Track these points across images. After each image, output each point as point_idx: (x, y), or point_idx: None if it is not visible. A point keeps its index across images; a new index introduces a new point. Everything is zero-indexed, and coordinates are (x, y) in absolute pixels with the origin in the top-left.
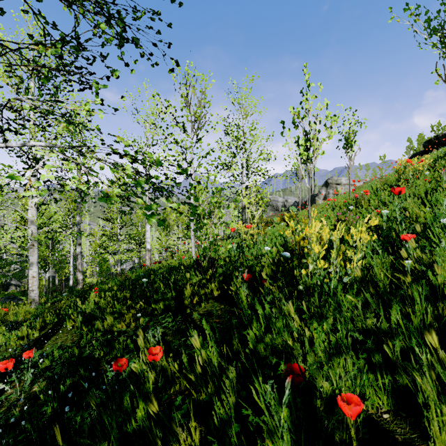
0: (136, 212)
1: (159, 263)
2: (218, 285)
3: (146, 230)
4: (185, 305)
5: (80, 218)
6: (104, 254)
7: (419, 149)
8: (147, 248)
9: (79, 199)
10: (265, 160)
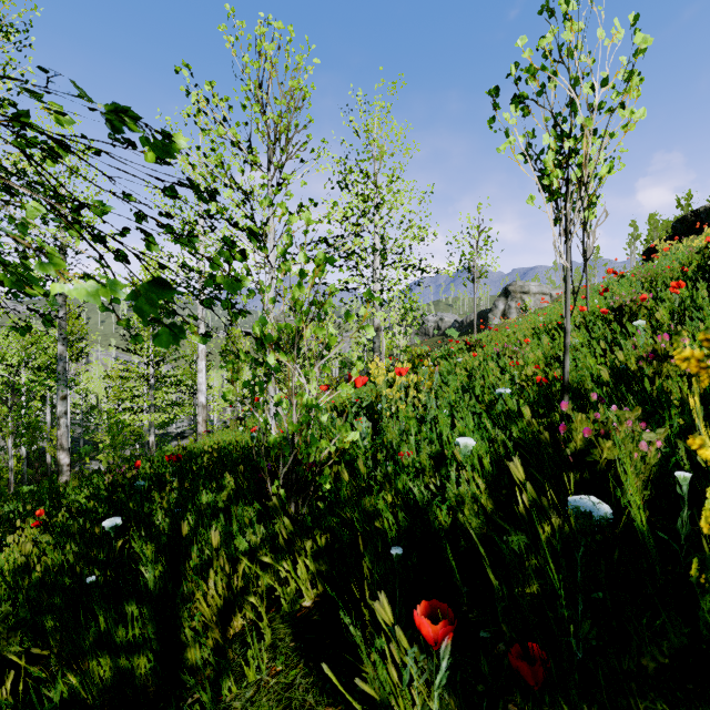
0: (189, 336)
1: (178, 461)
2: (315, 564)
3: (198, 369)
4: (187, 670)
5: (65, 347)
6: (119, 414)
7: (652, 238)
8: (200, 402)
9: (62, 311)
10: (417, 239)
